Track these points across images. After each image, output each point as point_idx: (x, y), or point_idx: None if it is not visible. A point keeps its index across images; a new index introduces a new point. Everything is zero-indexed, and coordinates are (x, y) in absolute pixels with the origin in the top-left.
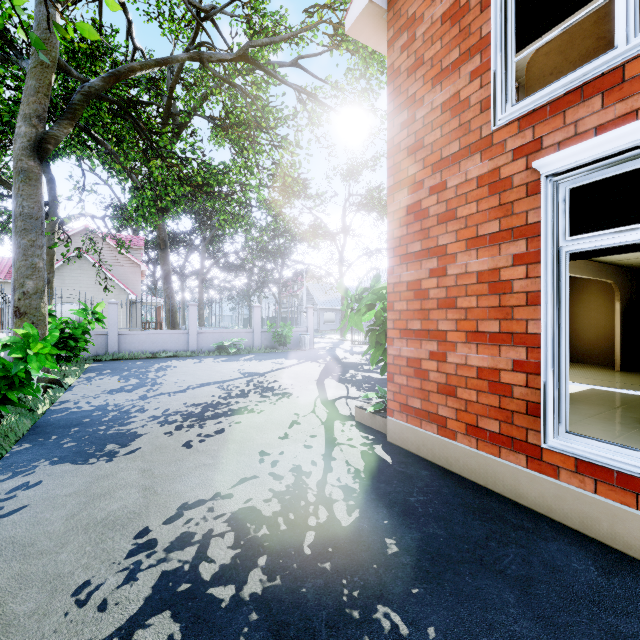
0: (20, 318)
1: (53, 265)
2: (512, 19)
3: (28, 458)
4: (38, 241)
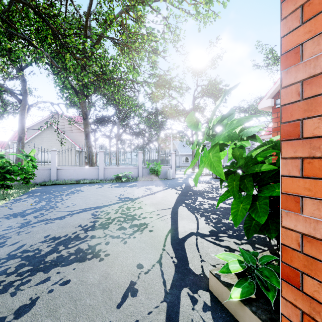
0: None
1: (24, 129)
2: None
3: None
4: None
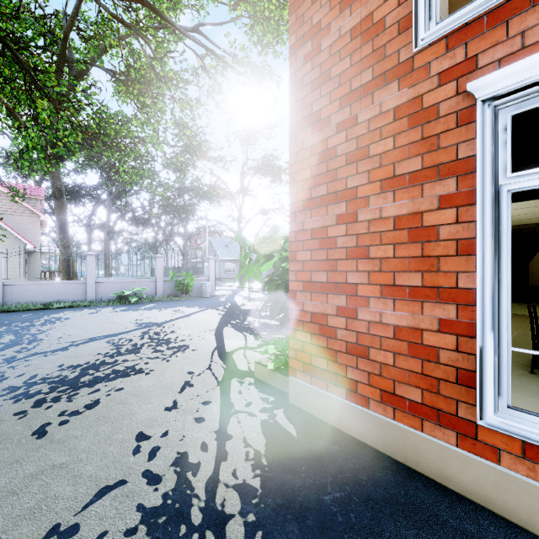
0: None
1: None
2: None
3: None
4: None
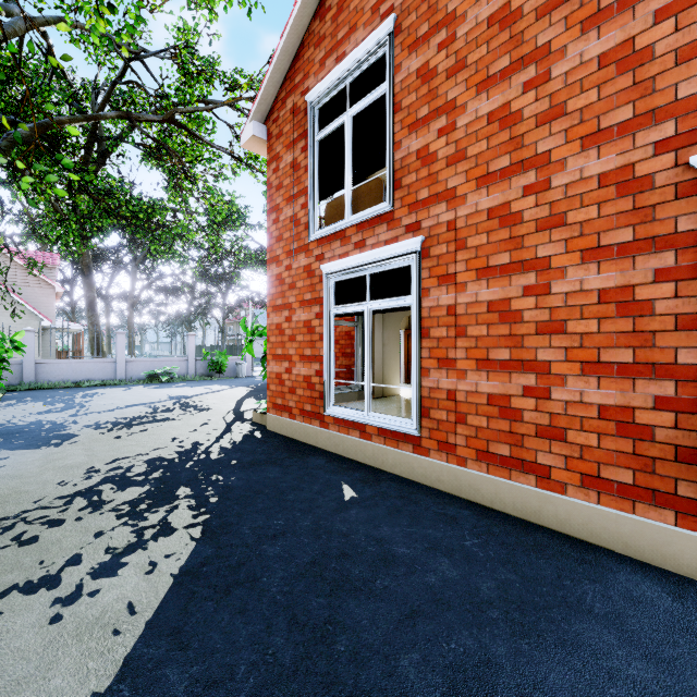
0: None
1: None
2: (316, 183)
3: None
4: None
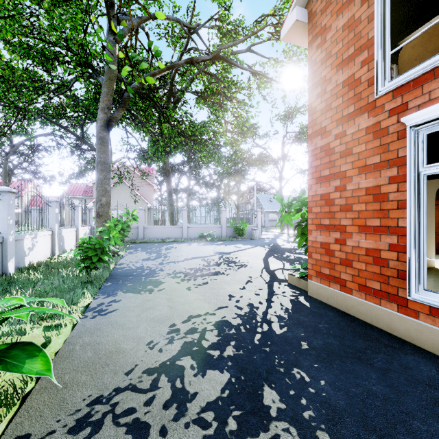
0: (99, 218)
1: None
2: (388, 27)
3: (112, 289)
4: (107, 176)
